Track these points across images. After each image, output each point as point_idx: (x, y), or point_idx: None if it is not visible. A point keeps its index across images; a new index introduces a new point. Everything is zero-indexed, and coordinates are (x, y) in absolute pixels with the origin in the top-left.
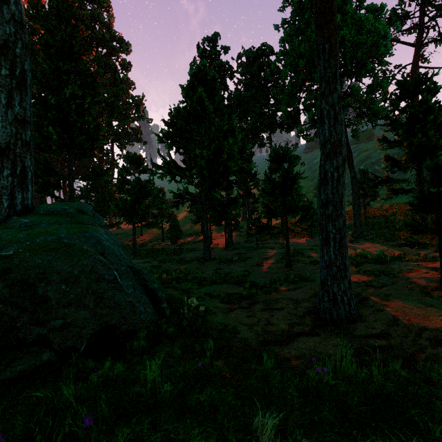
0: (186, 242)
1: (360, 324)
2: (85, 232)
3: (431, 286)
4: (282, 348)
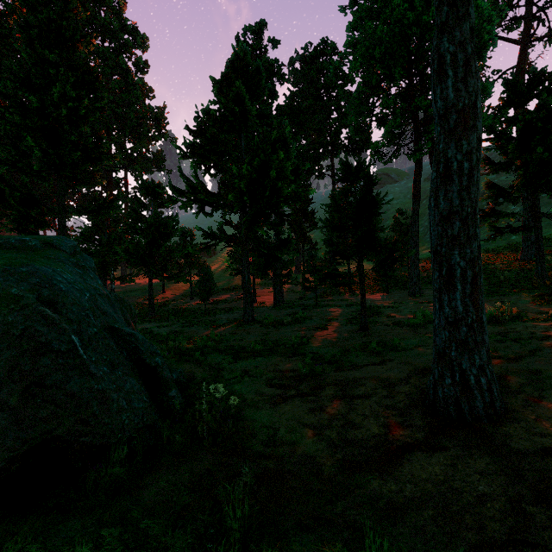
0: (222, 299)
1: (515, 427)
2: (23, 265)
3: None
4: (384, 479)
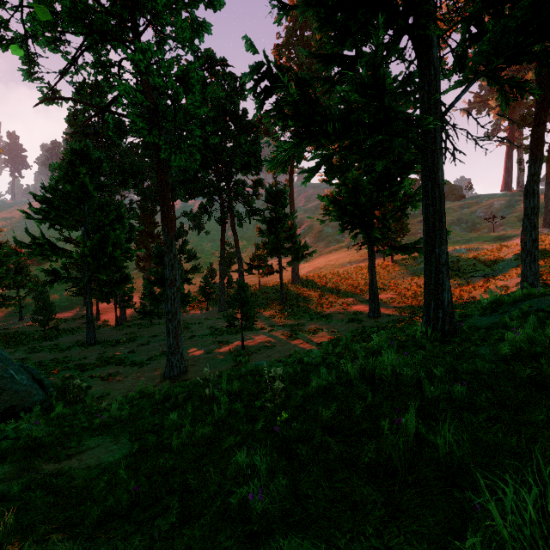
0: (62, 319)
1: (183, 376)
2: None
3: (239, 349)
4: None
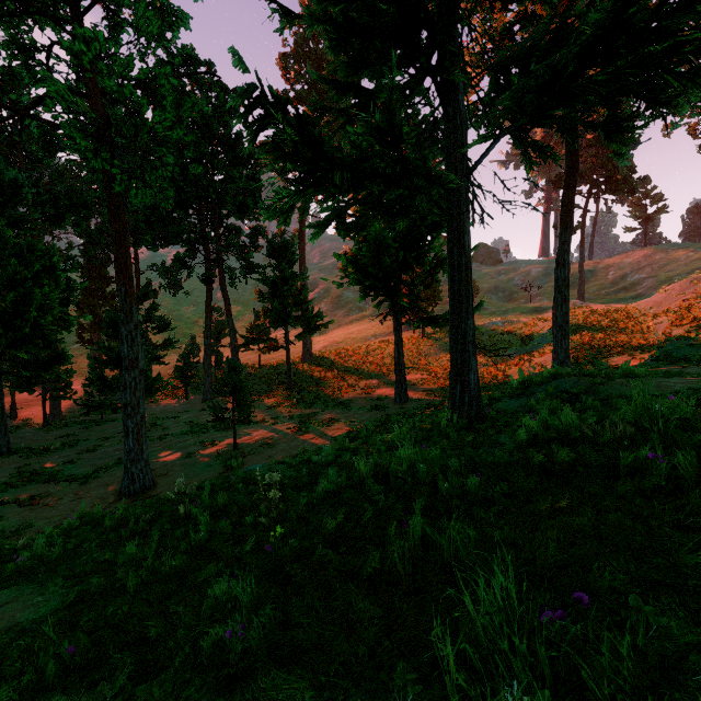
0: None
1: (149, 491)
2: None
3: (230, 449)
4: None
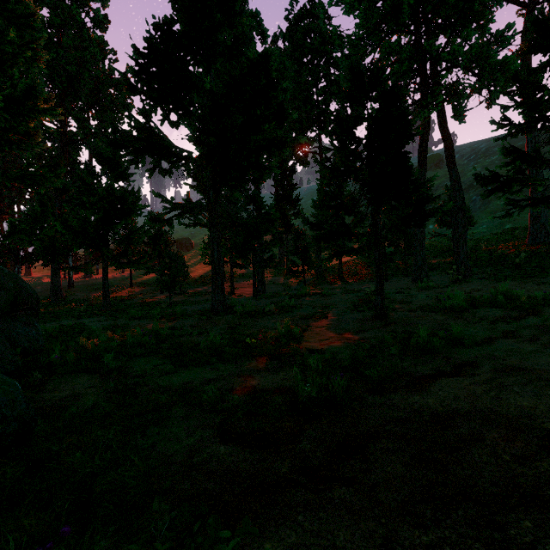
0: (196, 292)
1: None
2: None
3: None
4: None
